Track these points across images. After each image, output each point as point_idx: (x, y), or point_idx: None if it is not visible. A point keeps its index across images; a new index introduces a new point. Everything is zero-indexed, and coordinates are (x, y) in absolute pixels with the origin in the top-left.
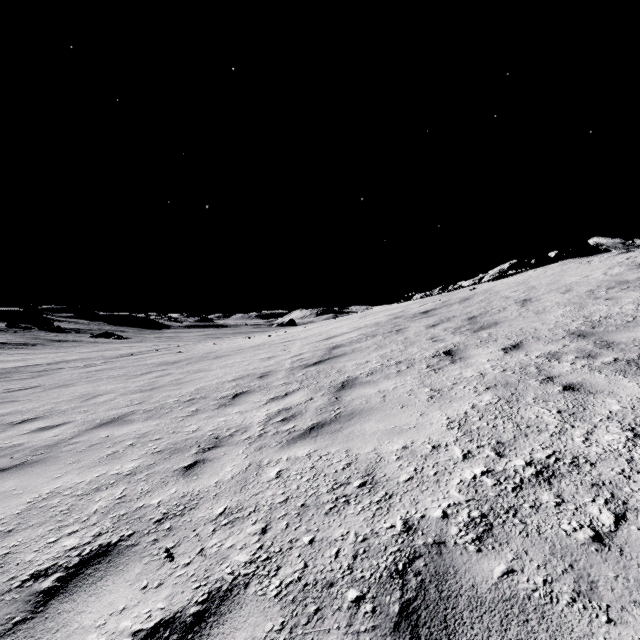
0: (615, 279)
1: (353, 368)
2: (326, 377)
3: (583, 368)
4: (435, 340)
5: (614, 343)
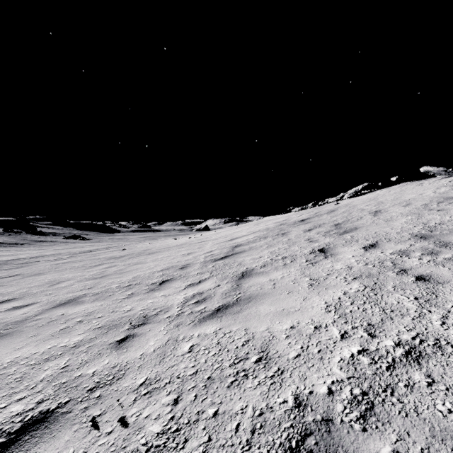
0: (443, 196)
1: (250, 262)
2: (230, 268)
3: (429, 263)
4: (311, 241)
5: (450, 243)
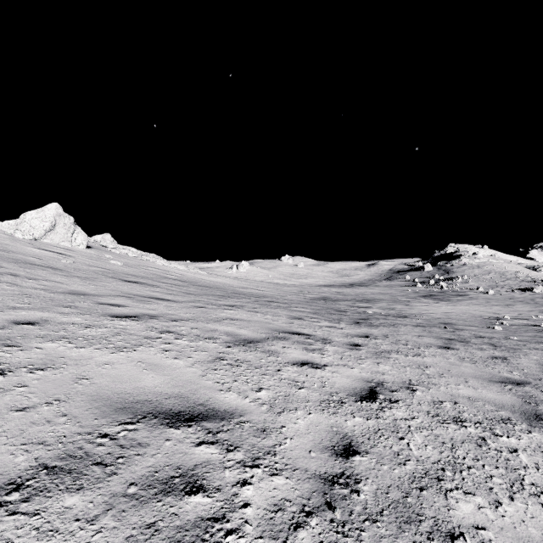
0: None
1: None
2: None
3: None
4: None
5: None
